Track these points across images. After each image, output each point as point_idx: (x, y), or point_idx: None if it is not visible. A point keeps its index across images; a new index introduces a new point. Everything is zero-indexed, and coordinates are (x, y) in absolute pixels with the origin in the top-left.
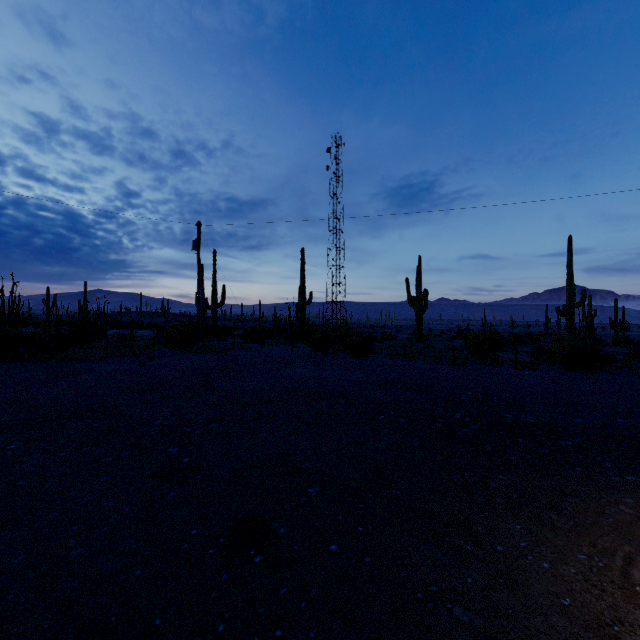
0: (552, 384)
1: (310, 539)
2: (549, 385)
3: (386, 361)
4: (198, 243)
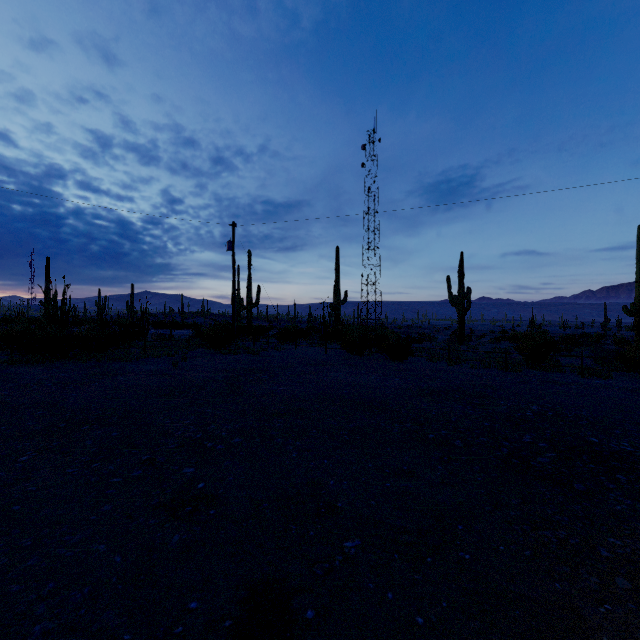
0: (636, 397)
1: (348, 634)
2: (633, 399)
3: (427, 365)
4: (232, 243)
